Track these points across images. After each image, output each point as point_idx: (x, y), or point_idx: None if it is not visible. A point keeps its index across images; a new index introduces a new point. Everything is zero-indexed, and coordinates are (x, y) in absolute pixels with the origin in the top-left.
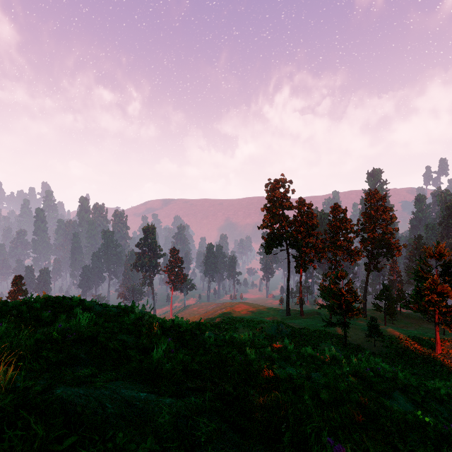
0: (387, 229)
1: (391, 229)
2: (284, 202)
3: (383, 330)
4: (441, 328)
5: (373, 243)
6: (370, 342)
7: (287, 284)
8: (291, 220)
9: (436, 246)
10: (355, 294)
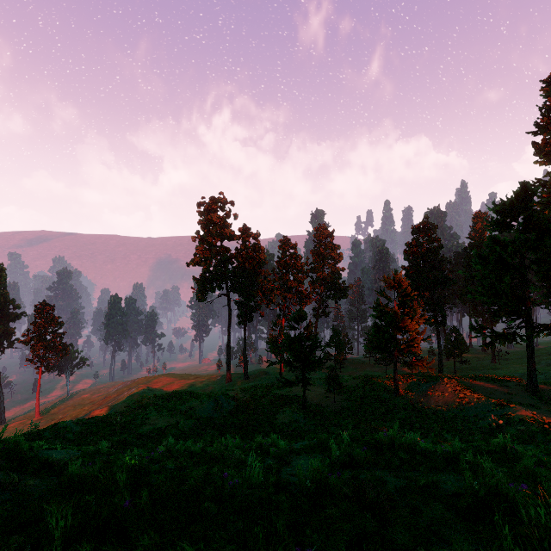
0: (335, 269)
1: (339, 269)
2: (223, 228)
3: (340, 381)
4: (381, 369)
5: (322, 285)
6: (329, 397)
7: (228, 341)
8: (233, 254)
9: (394, 275)
10: (317, 340)
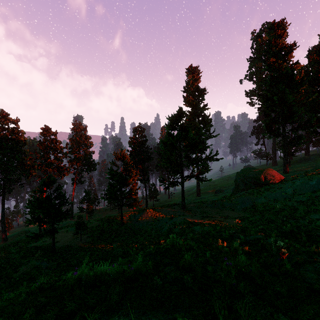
0: (88, 152)
1: (90, 152)
2: None
3: (87, 224)
4: (117, 212)
5: (79, 162)
6: (77, 238)
7: None
8: None
9: (121, 152)
10: (64, 198)
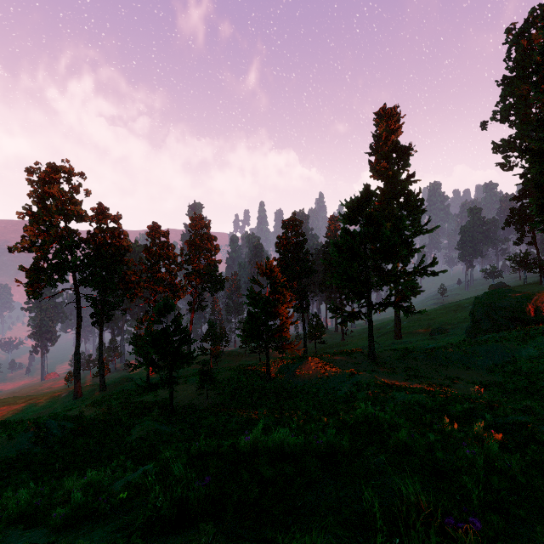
0: (212, 261)
1: (216, 261)
2: (68, 205)
3: (214, 375)
4: (256, 358)
5: (198, 277)
6: (202, 395)
7: (77, 347)
8: (83, 238)
9: (266, 262)
10: (186, 333)
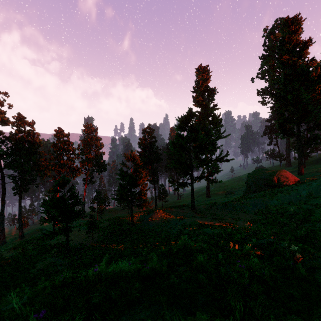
0: (98, 153)
1: (101, 153)
2: None
3: (98, 224)
4: (126, 212)
5: (90, 163)
6: (89, 237)
7: (2, 210)
8: (6, 136)
9: (131, 153)
10: (77, 198)
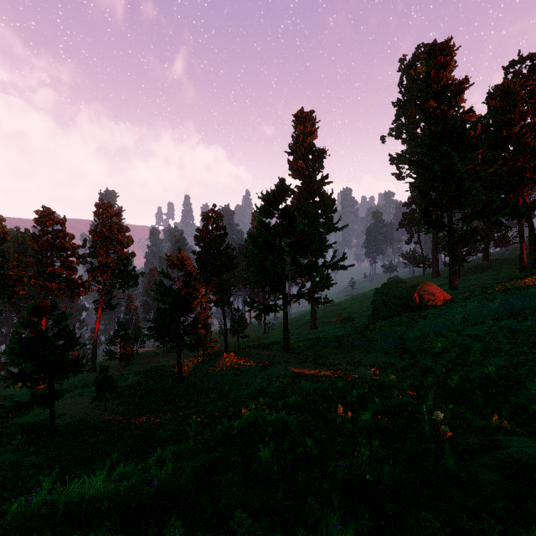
0: (123, 254)
1: (128, 254)
2: None
3: (119, 381)
4: (175, 357)
5: (107, 272)
6: (99, 406)
7: None
8: None
9: (178, 254)
10: (72, 336)
